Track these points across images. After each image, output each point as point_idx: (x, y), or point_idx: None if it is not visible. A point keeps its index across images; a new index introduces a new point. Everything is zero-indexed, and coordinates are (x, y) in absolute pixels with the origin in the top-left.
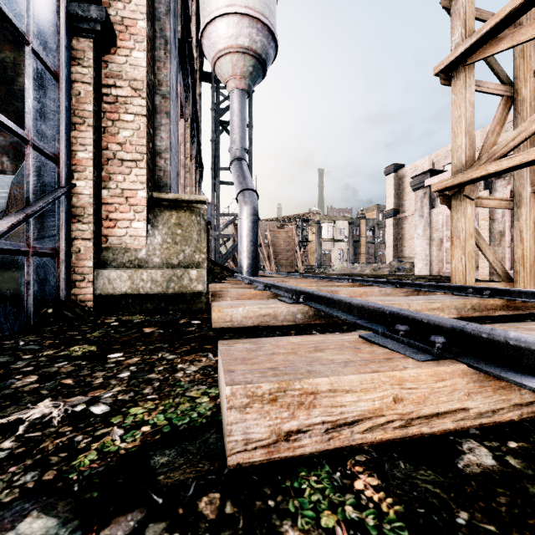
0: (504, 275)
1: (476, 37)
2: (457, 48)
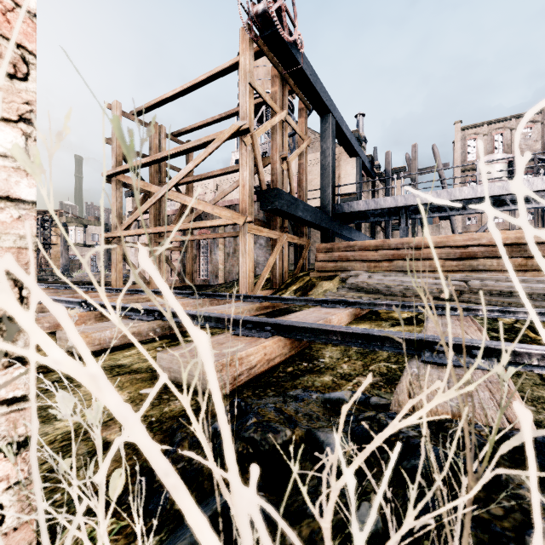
0: (145, 281)
1: (115, 171)
2: (110, 170)
